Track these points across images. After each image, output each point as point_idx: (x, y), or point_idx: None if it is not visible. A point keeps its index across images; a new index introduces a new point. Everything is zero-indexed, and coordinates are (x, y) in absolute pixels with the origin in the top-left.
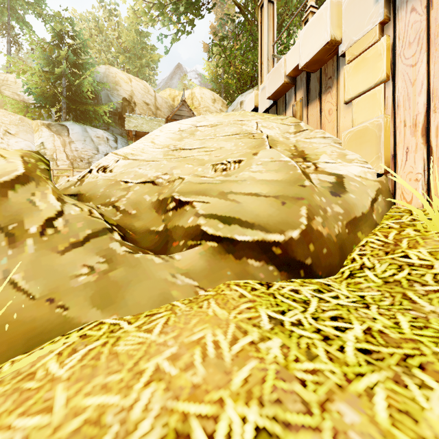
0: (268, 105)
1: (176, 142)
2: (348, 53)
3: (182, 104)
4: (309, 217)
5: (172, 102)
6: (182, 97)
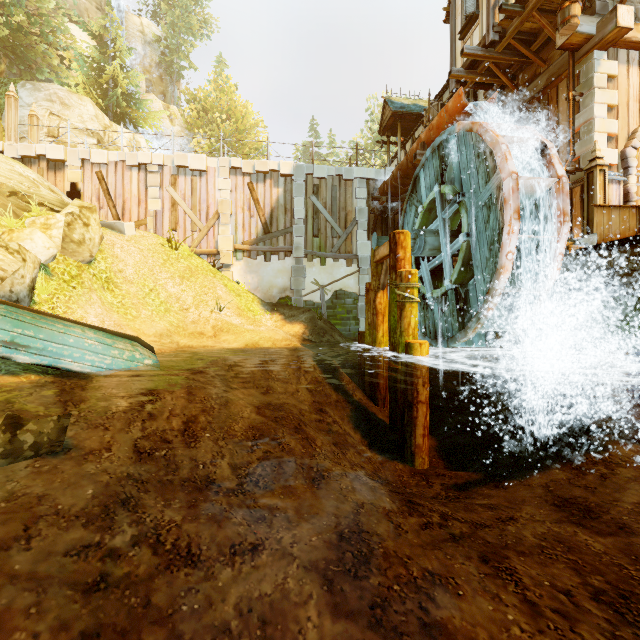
0: (17, 157)
1: None
2: (69, 167)
3: None
4: None
5: None
6: None
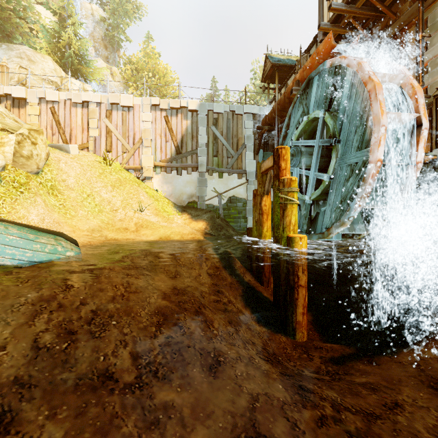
0: None
1: None
2: (30, 103)
3: None
4: None
5: None
6: None
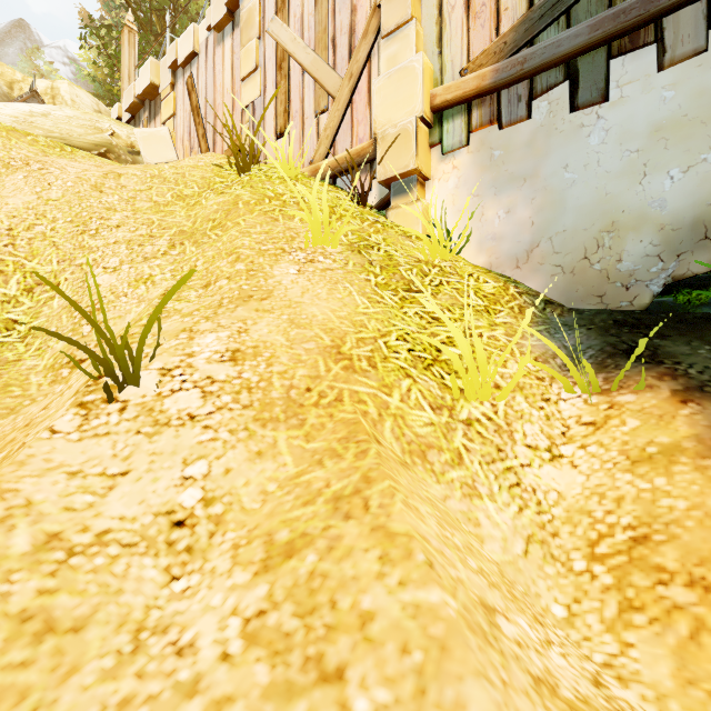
0: (128, 118)
1: (27, 118)
2: (162, 94)
3: (31, 95)
4: (107, 152)
5: (8, 89)
6: (33, 86)
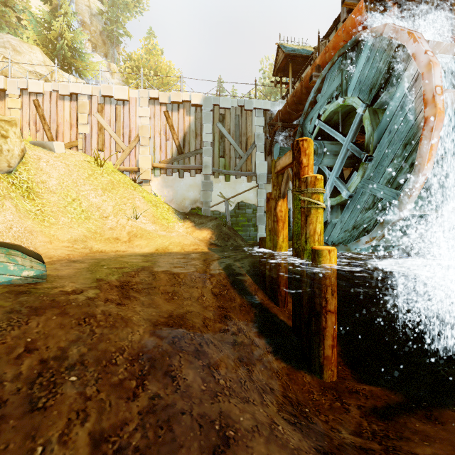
0: None
1: None
2: (9, 95)
3: None
4: None
5: None
6: None
